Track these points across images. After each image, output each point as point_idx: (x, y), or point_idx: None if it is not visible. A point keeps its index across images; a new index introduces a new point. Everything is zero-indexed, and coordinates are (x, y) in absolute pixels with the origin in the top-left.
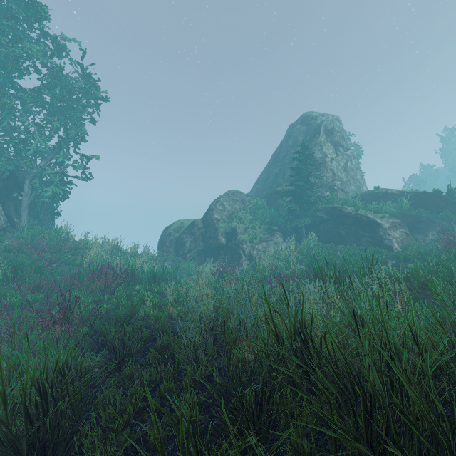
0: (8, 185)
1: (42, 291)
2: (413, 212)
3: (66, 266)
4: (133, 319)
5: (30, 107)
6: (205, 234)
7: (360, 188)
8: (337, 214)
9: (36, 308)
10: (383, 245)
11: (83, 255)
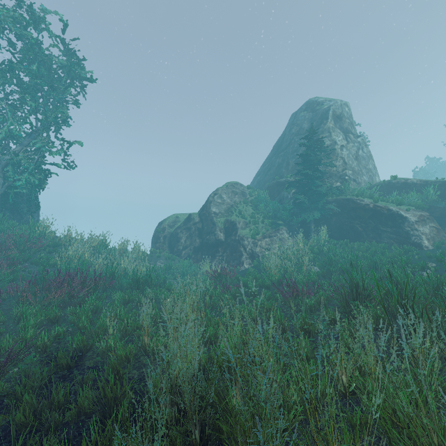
0: None
1: None
2: (441, 204)
3: (37, 266)
4: (90, 353)
5: (2, 84)
6: (202, 229)
7: (373, 178)
8: (351, 206)
9: None
10: (410, 242)
11: (60, 253)
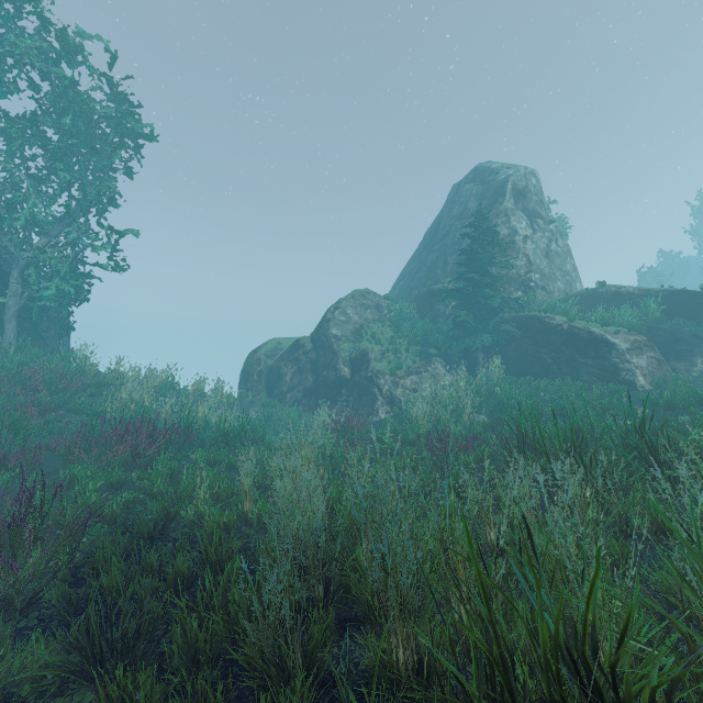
0: None
1: (12, 467)
2: (667, 324)
3: (77, 415)
4: (174, 524)
5: (21, 146)
6: (316, 362)
7: (572, 285)
8: (537, 327)
9: None
10: (619, 380)
11: (108, 397)
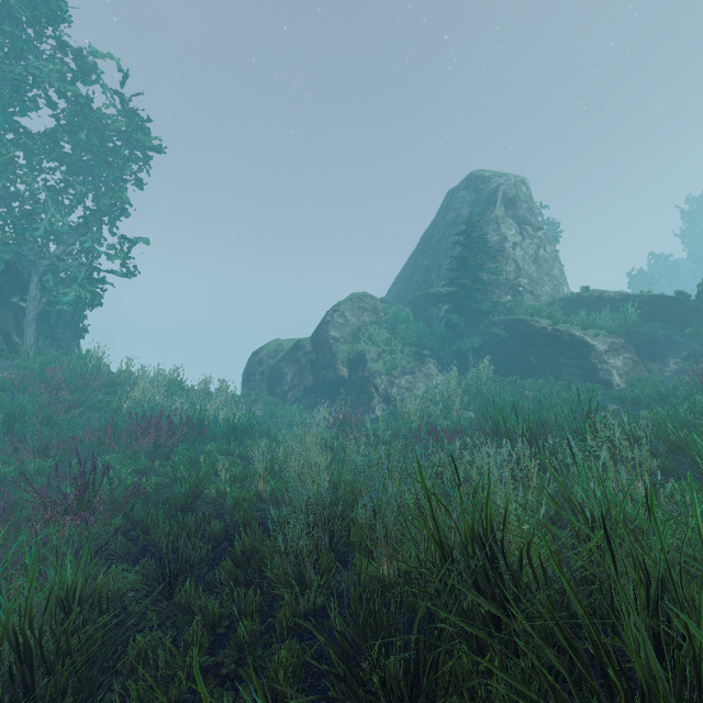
0: (5, 285)
1: (52, 455)
2: (644, 327)
3: (96, 412)
4: (199, 501)
5: (40, 161)
6: (316, 362)
7: (559, 289)
8: (524, 330)
9: (41, 484)
10: (597, 379)
11: (122, 395)
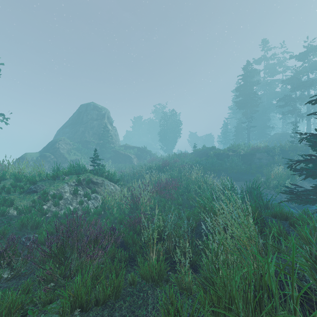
0: None
1: None
2: (137, 153)
3: None
4: None
5: None
6: (57, 161)
7: (119, 143)
8: (118, 153)
9: None
10: (133, 163)
11: None
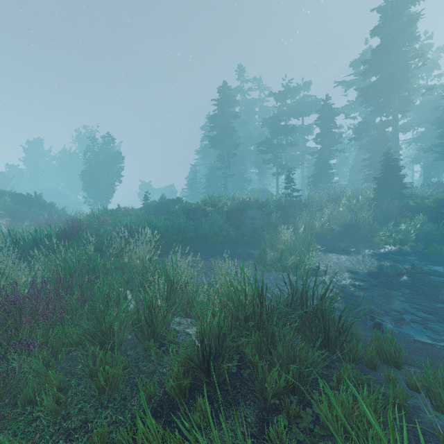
0: None
1: None
2: (14, 207)
3: None
4: None
5: None
6: None
7: None
8: None
9: None
10: None
11: None
